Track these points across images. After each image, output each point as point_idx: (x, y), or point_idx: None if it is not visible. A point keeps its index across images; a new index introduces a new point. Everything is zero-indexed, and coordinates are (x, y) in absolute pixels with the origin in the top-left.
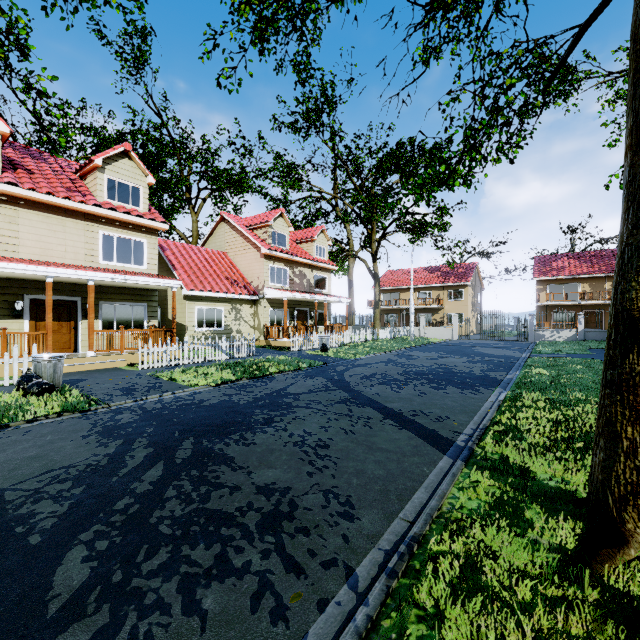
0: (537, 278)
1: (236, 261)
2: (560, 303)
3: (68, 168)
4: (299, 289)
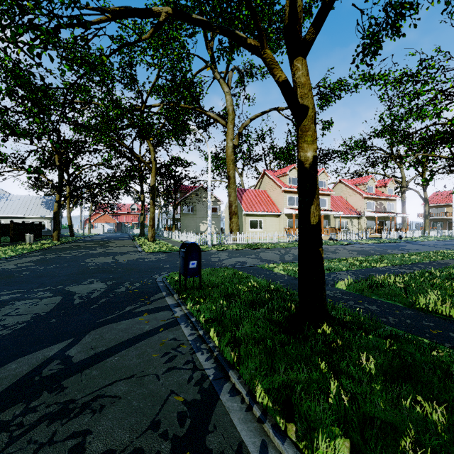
0: None
1: (347, 200)
2: None
3: None
4: (379, 211)
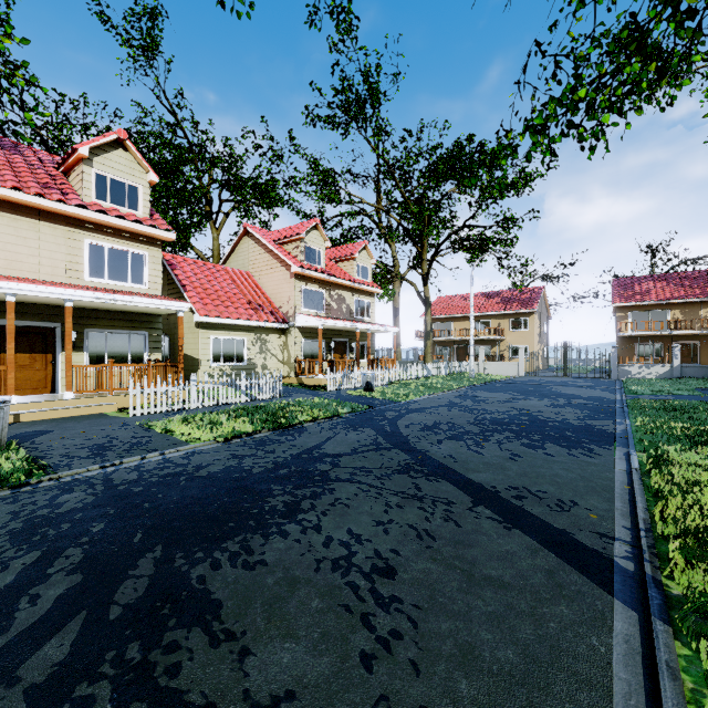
0: (617, 304)
1: (262, 282)
2: (646, 333)
3: (50, 163)
4: (337, 316)
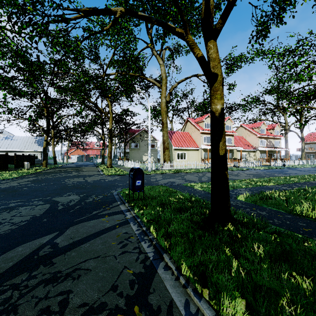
0: None
1: (246, 139)
2: None
3: None
4: (269, 146)
